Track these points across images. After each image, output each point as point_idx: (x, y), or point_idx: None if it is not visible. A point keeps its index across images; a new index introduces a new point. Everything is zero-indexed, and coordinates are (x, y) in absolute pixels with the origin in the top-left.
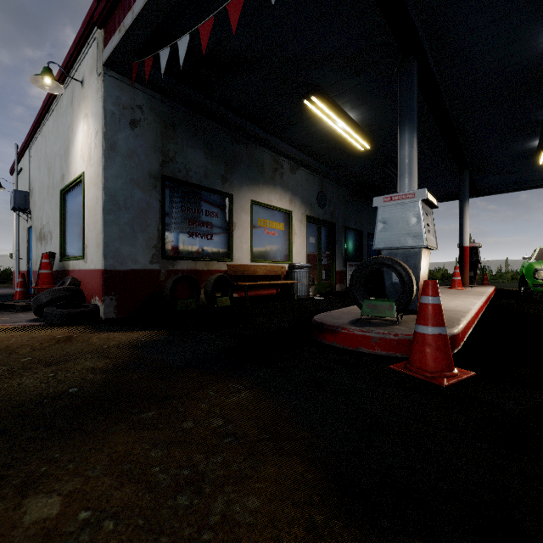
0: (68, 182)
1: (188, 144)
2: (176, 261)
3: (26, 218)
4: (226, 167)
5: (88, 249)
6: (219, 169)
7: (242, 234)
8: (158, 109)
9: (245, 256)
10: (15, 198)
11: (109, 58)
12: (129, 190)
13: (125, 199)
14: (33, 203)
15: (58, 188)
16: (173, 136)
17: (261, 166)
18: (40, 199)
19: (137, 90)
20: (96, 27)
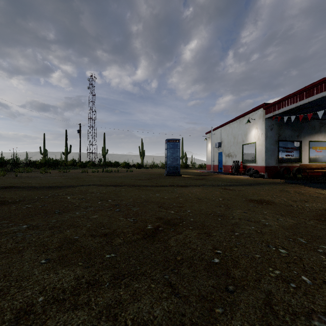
0: (246, 143)
1: (285, 129)
2: (282, 163)
3: (218, 149)
4: (298, 132)
5: (258, 161)
6: (296, 133)
7: (305, 153)
8: (277, 123)
9: (306, 161)
10: (218, 144)
11: (268, 117)
12: (270, 146)
13: (269, 149)
14: (223, 145)
15: (240, 143)
16: (281, 128)
17: (314, 127)
18: (228, 145)
19: (272, 120)
20: (261, 108)
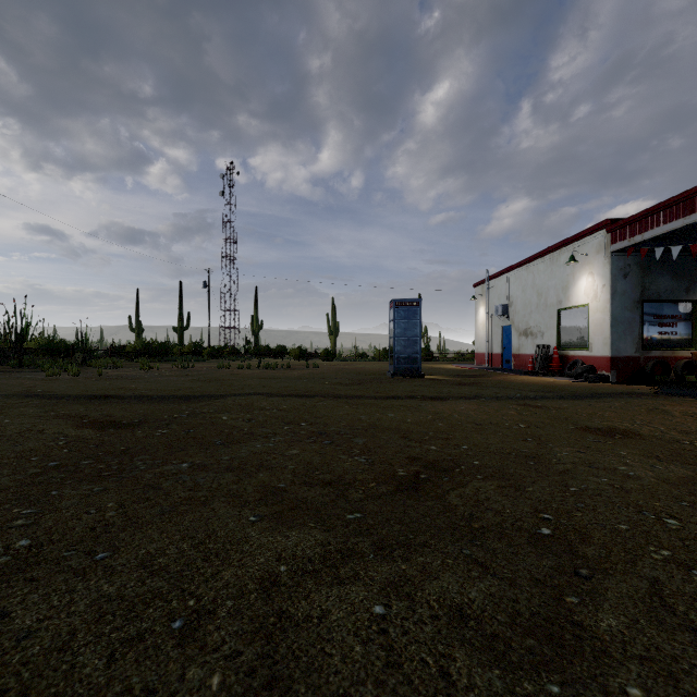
0: (567, 306)
1: (658, 275)
2: (650, 351)
3: (501, 319)
4: (689, 281)
5: (593, 345)
6: (682, 284)
7: None
8: (638, 262)
9: None
10: (502, 309)
11: (617, 250)
12: (622, 313)
13: (621, 318)
14: (513, 311)
15: (554, 307)
16: (648, 274)
17: None
18: (524, 310)
19: (627, 256)
20: (603, 230)
